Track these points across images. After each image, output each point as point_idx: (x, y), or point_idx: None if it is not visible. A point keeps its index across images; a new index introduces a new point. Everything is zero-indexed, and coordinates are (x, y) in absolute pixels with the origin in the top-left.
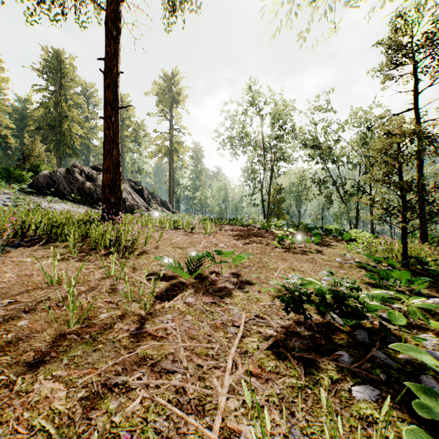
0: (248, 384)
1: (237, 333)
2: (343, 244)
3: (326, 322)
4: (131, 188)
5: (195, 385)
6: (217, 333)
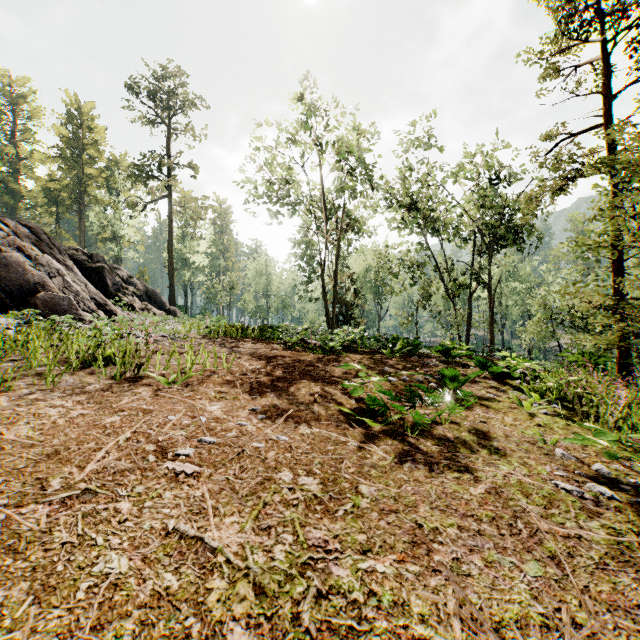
0: None
1: None
2: (500, 391)
3: None
4: (72, 266)
5: None
6: None
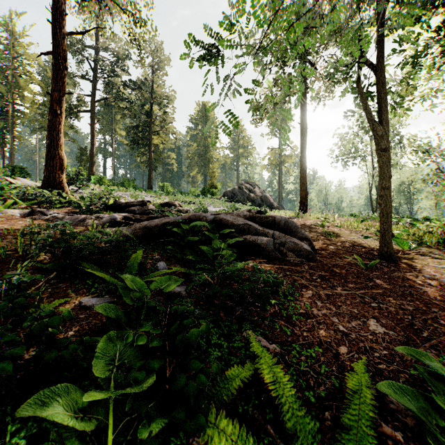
0: None
1: None
2: None
3: None
4: None
5: None
6: None
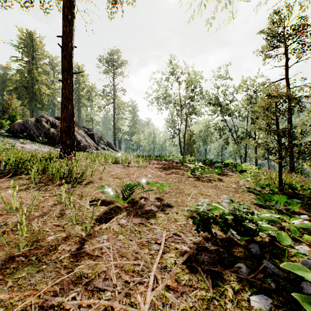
0: (166, 298)
1: (159, 250)
2: (237, 174)
3: (227, 237)
4: (85, 133)
5: (122, 301)
6: (142, 250)
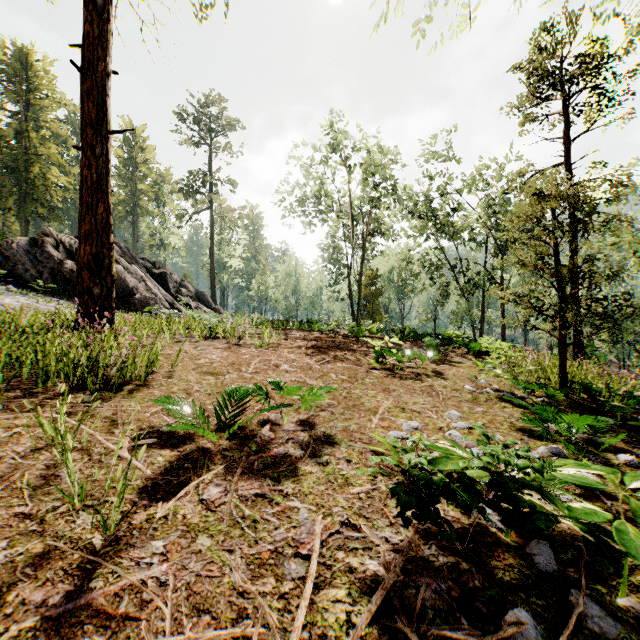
0: None
1: (305, 578)
2: (471, 360)
3: (474, 524)
4: (146, 272)
5: None
6: (260, 581)
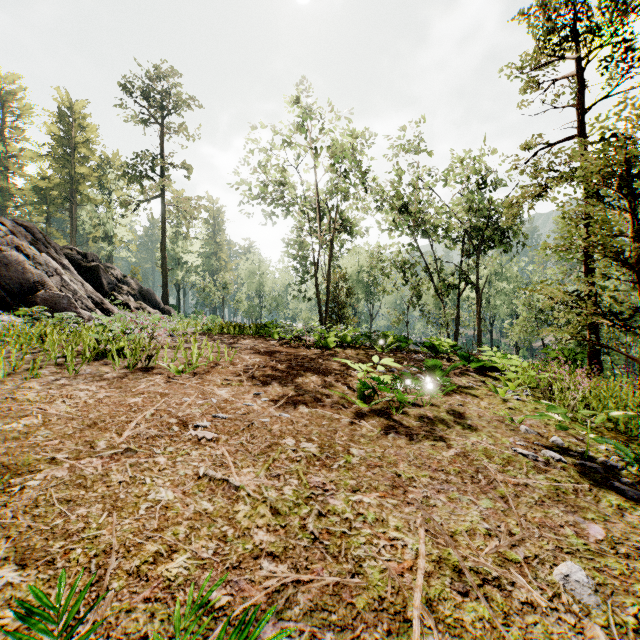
0: None
1: None
2: (480, 381)
3: None
4: (68, 265)
5: None
6: None
